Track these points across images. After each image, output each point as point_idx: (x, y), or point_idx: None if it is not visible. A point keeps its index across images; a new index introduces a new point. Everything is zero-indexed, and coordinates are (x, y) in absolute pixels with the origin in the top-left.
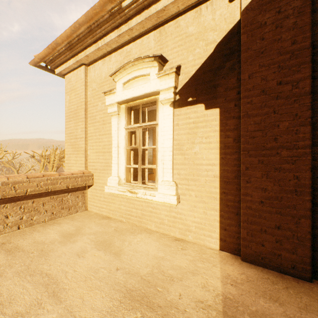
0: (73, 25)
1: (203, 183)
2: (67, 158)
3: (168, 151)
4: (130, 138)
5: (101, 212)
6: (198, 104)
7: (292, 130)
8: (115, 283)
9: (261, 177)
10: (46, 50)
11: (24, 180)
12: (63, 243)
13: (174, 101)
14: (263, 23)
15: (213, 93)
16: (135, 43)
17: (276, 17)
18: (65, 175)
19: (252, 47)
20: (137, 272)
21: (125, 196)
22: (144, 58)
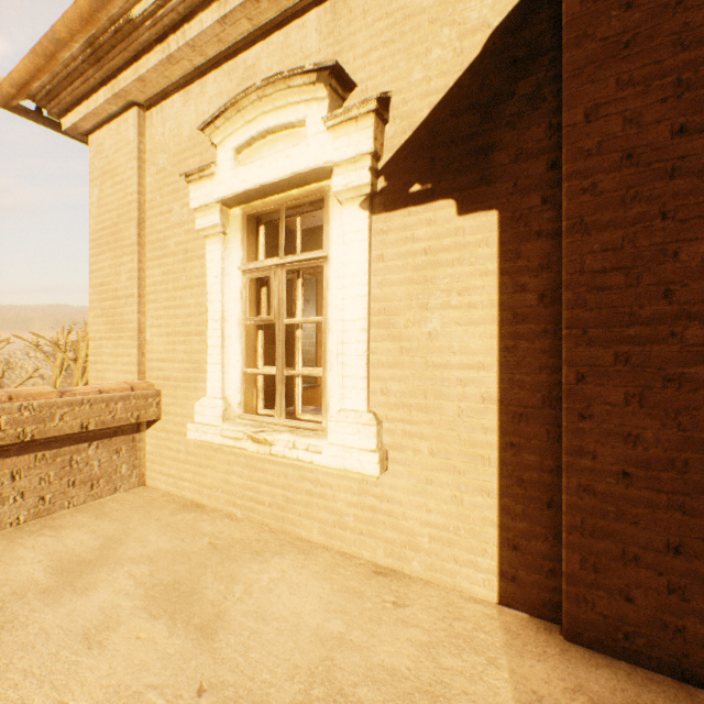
0: None
1: (454, 418)
2: (93, 349)
3: (355, 329)
4: (257, 297)
5: (180, 492)
6: (440, 199)
7: None
8: None
9: (624, 403)
10: (29, 62)
11: None
12: (53, 595)
13: (373, 193)
14: None
15: (480, 169)
16: (269, 43)
17: None
18: (79, 395)
19: (597, 32)
20: (261, 699)
21: (241, 450)
22: (291, 77)
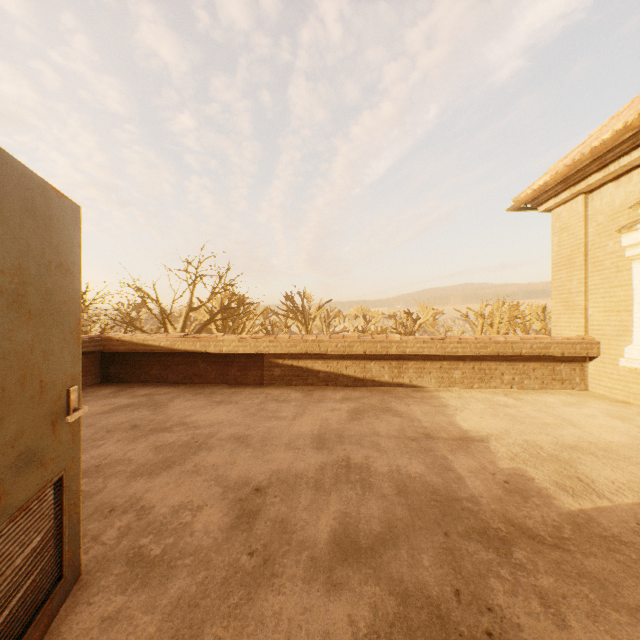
0: (572, 165)
1: None
2: (553, 319)
3: None
4: None
5: (612, 395)
6: None
7: None
8: (634, 436)
9: None
10: (530, 195)
11: (518, 341)
12: (565, 406)
13: None
14: None
15: None
16: None
17: None
18: (558, 340)
19: None
20: None
21: None
22: None
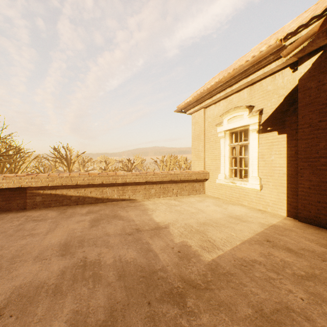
0: (200, 94)
1: (277, 178)
2: (192, 163)
3: (255, 159)
4: (232, 150)
5: (214, 195)
6: (274, 131)
7: (326, 148)
8: (224, 213)
9: (309, 174)
10: (184, 105)
11: (180, 173)
12: (198, 202)
13: (259, 129)
14: (310, 87)
15: (282, 125)
16: (235, 95)
17: (317, 84)
18: (195, 172)
19: (304, 101)
20: (234, 213)
21: (228, 185)
22: (240, 107)
